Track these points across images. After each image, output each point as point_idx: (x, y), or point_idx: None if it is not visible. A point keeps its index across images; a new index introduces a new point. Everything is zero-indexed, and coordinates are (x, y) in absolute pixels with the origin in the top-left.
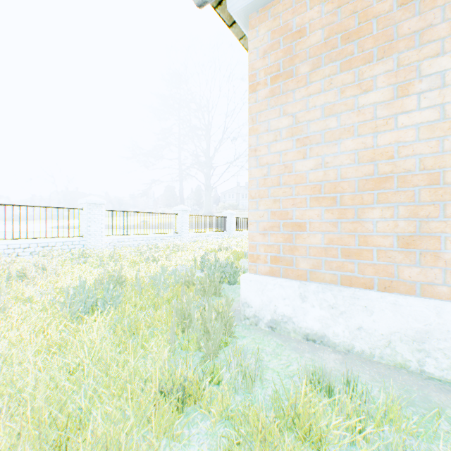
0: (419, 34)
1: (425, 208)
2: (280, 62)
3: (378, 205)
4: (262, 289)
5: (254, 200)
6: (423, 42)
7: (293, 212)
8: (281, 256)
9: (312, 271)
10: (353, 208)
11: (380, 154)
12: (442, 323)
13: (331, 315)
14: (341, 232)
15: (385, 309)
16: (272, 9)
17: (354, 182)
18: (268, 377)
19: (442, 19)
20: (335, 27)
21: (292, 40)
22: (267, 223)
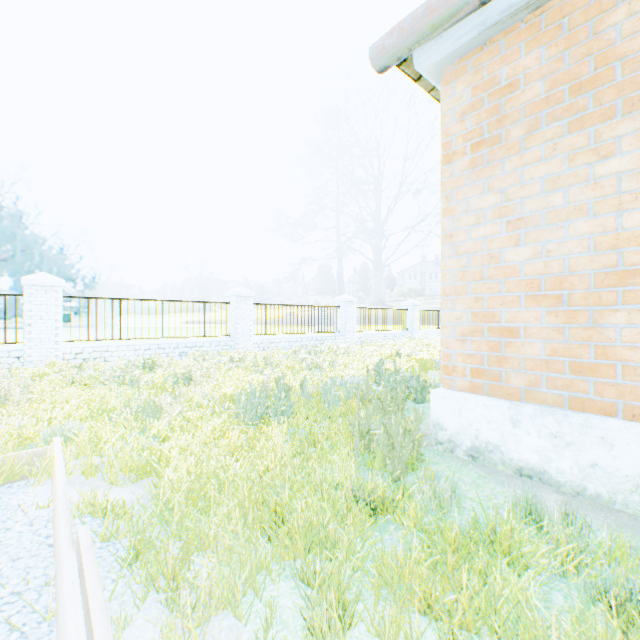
0: None
1: None
2: (484, 124)
3: (624, 306)
4: (459, 408)
5: (449, 298)
6: None
7: (501, 313)
8: (485, 368)
9: (528, 389)
10: (586, 310)
11: (626, 240)
12: None
13: (553, 446)
14: (569, 340)
15: (631, 442)
16: (472, 59)
17: (588, 277)
18: (465, 505)
19: None
20: (559, 77)
21: (499, 97)
22: (466, 326)
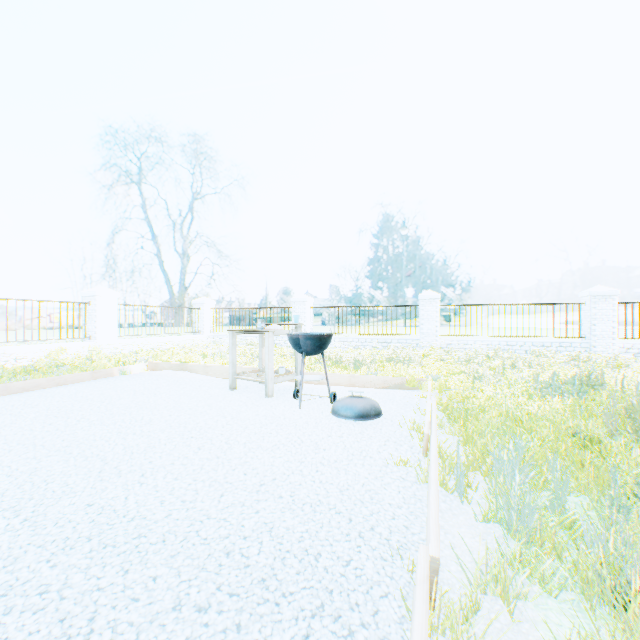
0: None
1: None
2: None
3: None
4: None
5: None
6: None
7: None
8: None
9: None
10: None
11: None
12: None
13: None
14: None
15: None
16: None
17: None
18: None
19: None
20: None
21: None
22: None
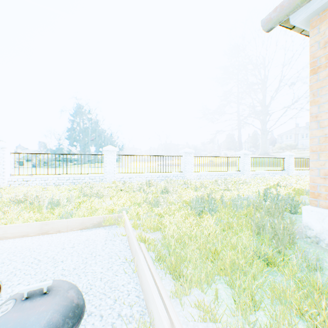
0: None
1: None
2: None
3: None
4: (322, 218)
5: (315, 153)
6: None
7: None
8: None
9: None
10: None
11: None
12: None
13: None
14: None
15: None
16: None
17: None
18: (326, 273)
19: None
20: None
21: None
22: (327, 170)
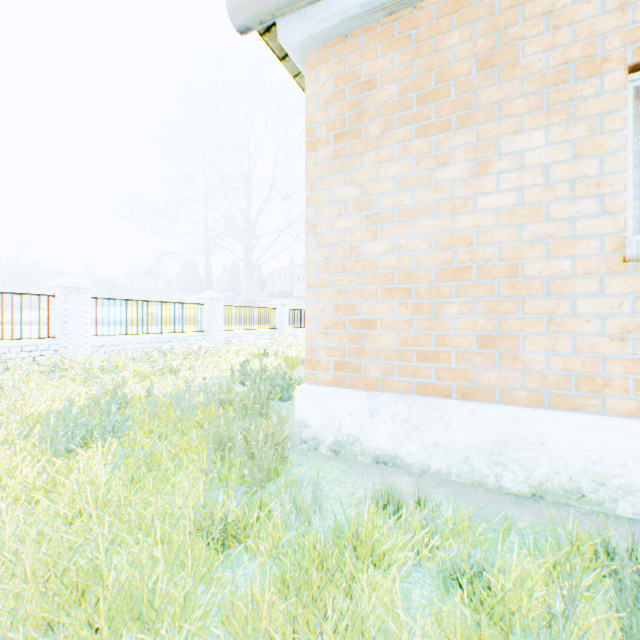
0: (498, 106)
1: (504, 304)
2: (346, 117)
3: (457, 299)
4: (323, 403)
5: (314, 290)
6: (502, 116)
7: (361, 306)
8: (347, 361)
9: (384, 379)
10: (430, 302)
11: (459, 240)
12: (519, 432)
13: (405, 430)
14: (416, 330)
15: (463, 419)
16: (336, 49)
17: (431, 272)
18: (329, 507)
19: (520, 93)
20: (409, 84)
21: (360, 92)
22: (329, 319)
